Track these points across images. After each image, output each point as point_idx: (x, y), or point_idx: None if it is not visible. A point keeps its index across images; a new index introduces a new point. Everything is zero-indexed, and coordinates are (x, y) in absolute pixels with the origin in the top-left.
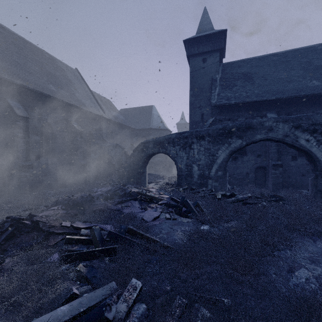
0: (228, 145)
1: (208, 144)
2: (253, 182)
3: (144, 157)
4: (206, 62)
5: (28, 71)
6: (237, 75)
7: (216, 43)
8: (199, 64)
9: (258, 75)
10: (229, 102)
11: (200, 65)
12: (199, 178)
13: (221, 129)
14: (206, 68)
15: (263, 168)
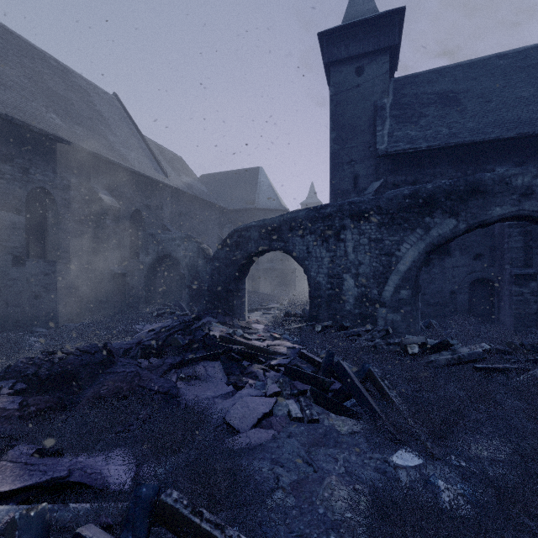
0: (424, 232)
1: (377, 230)
2: (465, 312)
3: (240, 259)
4: (362, 74)
5: (3, 83)
6: (426, 96)
7: (382, 36)
8: (350, 79)
9: (471, 95)
10: (415, 147)
11: (352, 80)
12: (359, 304)
13: (408, 197)
14: (363, 85)
15: (488, 282)
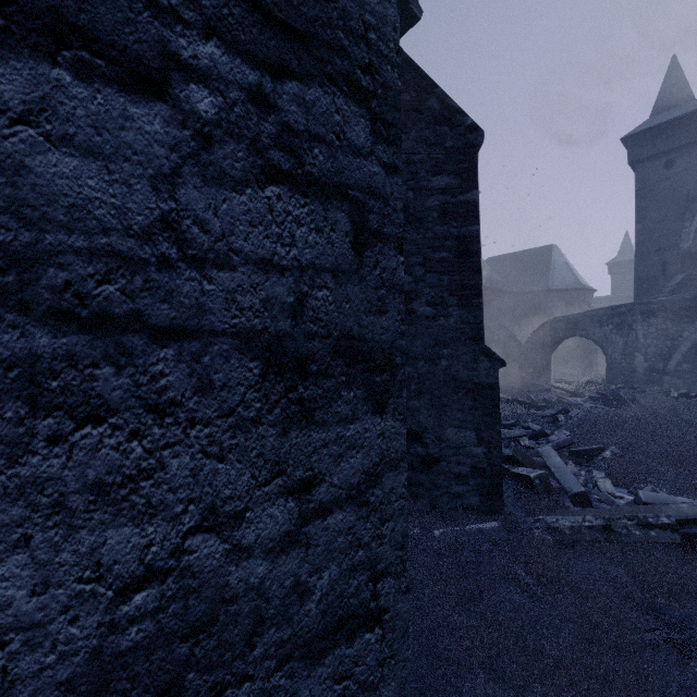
0: None
1: (662, 323)
2: None
3: (549, 342)
4: (672, 167)
5: None
6: None
7: (696, 129)
8: (658, 173)
9: None
10: None
11: (660, 174)
12: (647, 374)
13: (688, 300)
14: (673, 178)
15: None
